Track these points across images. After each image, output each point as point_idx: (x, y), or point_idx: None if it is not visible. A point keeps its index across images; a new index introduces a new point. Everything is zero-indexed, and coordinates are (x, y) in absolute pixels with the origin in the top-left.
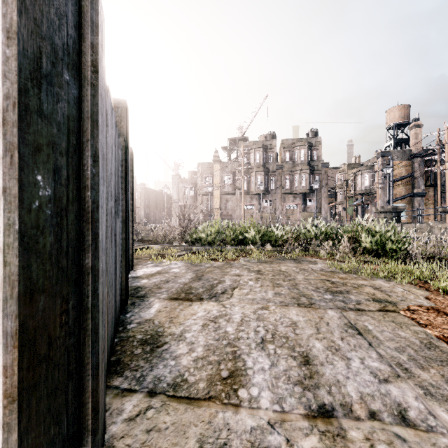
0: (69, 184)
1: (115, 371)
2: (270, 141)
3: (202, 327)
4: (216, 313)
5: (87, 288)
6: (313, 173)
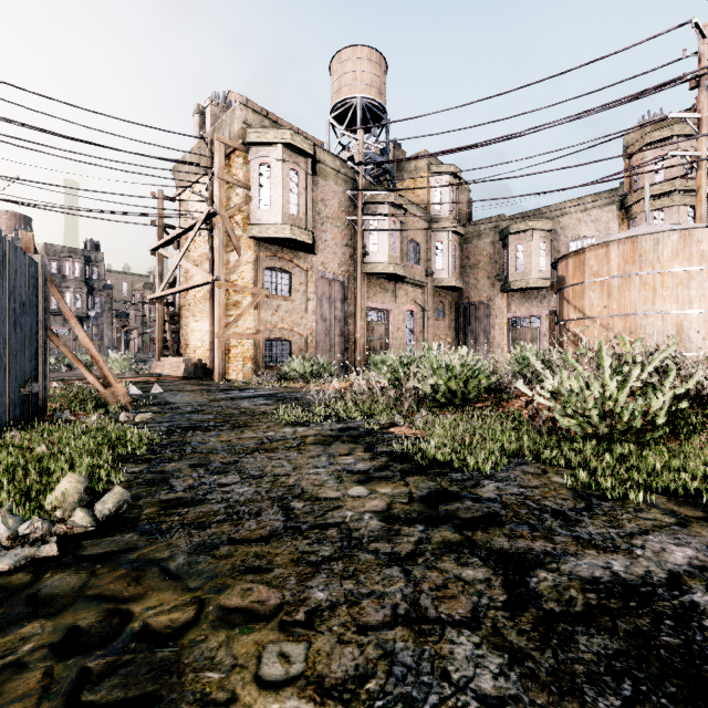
0: None
1: None
2: None
3: None
4: None
5: None
6: (93, 294)
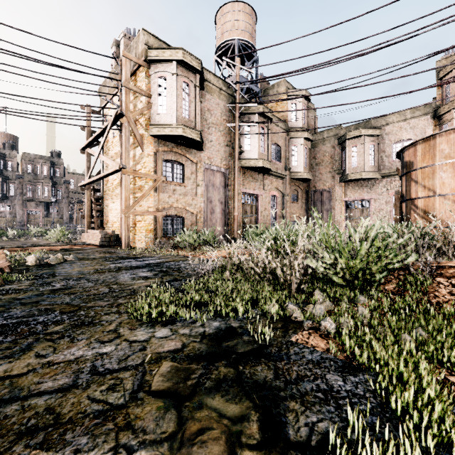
0: None
1: None
2: (9, 150)
3: None
4: None
5: None
6: (56, 187)
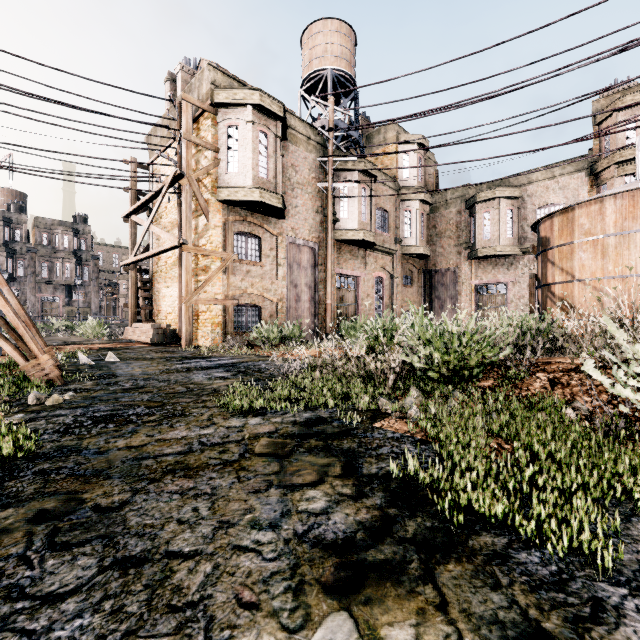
0: None
1: None
2: (17, 214)
3: None
4: None
5: None
6: (81, 264)
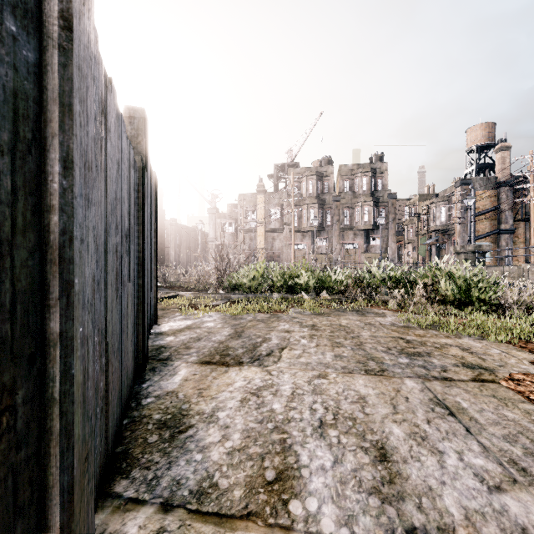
0: (17, 201)
1: (119, 469)
2: (326, 167)
3: (241, 404)
4: (259, 383)
5: (52, 367)
6: (377, 206)
